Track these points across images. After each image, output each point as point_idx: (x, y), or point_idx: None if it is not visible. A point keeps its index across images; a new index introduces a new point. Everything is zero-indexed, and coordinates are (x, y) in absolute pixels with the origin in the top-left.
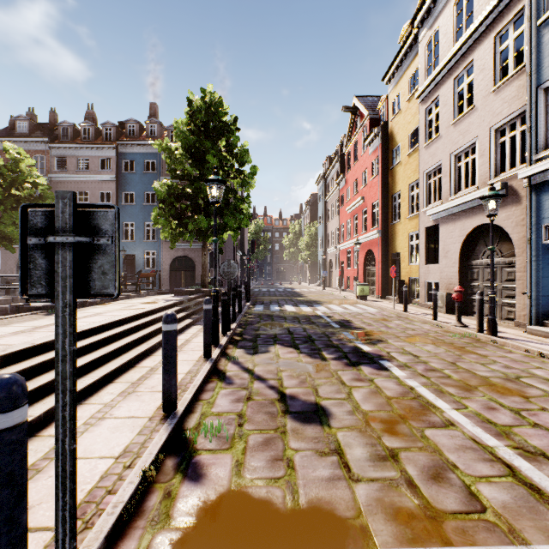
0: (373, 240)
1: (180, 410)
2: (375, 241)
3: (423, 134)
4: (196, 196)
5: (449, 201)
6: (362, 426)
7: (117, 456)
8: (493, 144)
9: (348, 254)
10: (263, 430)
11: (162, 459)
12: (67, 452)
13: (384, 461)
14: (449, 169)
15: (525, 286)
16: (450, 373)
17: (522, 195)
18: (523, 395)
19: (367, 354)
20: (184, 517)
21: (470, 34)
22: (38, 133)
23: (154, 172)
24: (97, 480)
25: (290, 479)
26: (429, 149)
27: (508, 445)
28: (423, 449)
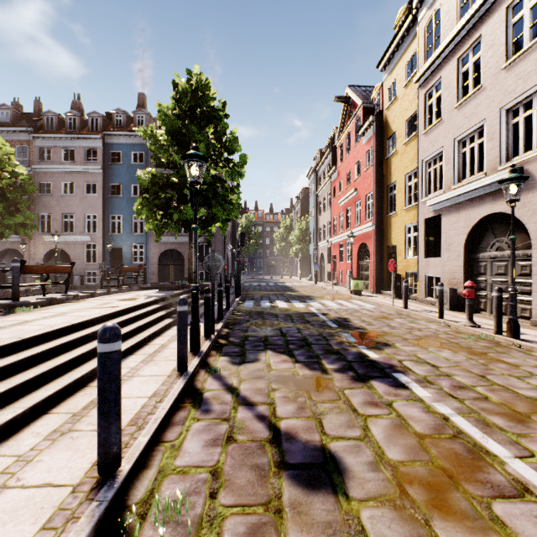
0: (367, 233)
1: (124, 470)
2: (369, 234)
3: (422, 120)
4: (183, 185)
5: (453, 189)
6: (396, 496)
7: None
8: (505, 126)
9: (340, 247)
10: (247, 505)
11: None
12: None
13: None
14: (452, 155)
15: None
16: (486, 392)
17: None
18: None
19: (376, 364)
20: None
21: (478, 8)
22: (21, 123)
23: (142, 164)
24: None
25: None
26: (429, 136)
27: None
28: None
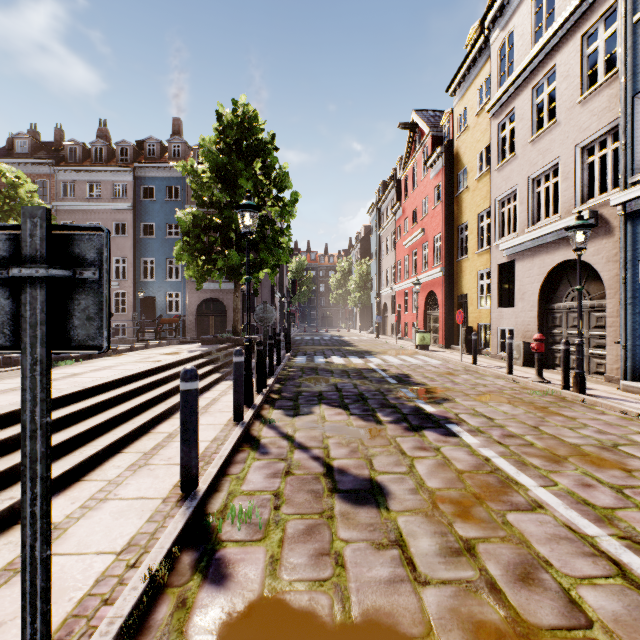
0: (435, 280)
1: (202, 489)
2: (437, 281)
3: (495, 154)
4: (227, 227)
5: (527, 233)
6: (428, 509)
7: (119, 551)
8: (579, 165)
9: (406, 296)
10: (305, 514)
11: (177, 554)
12: (37, 561)
13: (458, 557)
14: (526, 195)
15: (618, 333)
16: (533, 440)
17: (615, 225)
18: (624, 468)
19: (431, 416)
20: (202, 636)
21: (552, 35)
22: (41, 153)
23: (178, 200)
24: (91, 585)
25: (339, 582)
26: (502, 172)
27: (612, 534)
28: (506, 540)
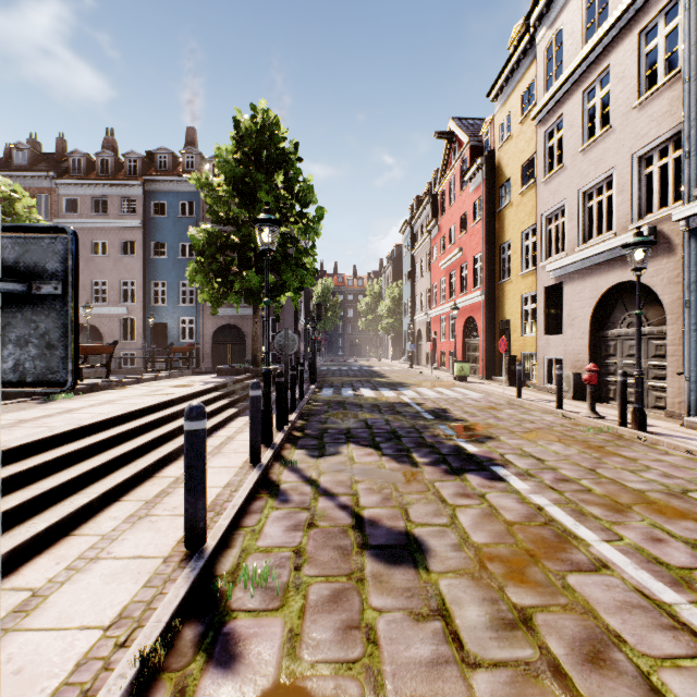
0: (475, 304)
1: (210, 545)
2: (477, 305)
3: (541, 165)
4: (245, 245)
5: (577, 252)
6: (475, 570)
7: (107, 626)
8: (636, 176)
9: (442, 322)
10: (331, 576)
11: (177, 628)
12: None
13: (513, 631)
14: (576, 210)
15: (680, 363)
16: (590, 485)
17: (677, 242)
18: None
19: (473, 457)
20: None
21: (605, 32)
22: (41, 166)
23: (192, 217)
24: (69, 671)
25: (371, 664)
26: (549, 185)
27: (693, 601)
28: (568, 609)
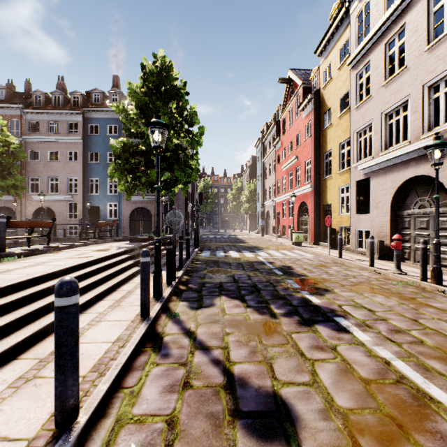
0: (306, 193)
1: (81, 421)
2: (308, 194)
3: (354, 97)
4: (150, 152)
5: (381, 156)
6: None
7: None
8: (427, 100)
9: (283, 206)
10: None
11: None
12: None
13: None
14: (380, 127)
15: None
16: (420, 336)
17: None
18: None
19: (318, 308)
20: None
21: None
22: (14, 100)
23: (116, 135)
24: None
25: None
26: (360, 110)
27: None
28: None
